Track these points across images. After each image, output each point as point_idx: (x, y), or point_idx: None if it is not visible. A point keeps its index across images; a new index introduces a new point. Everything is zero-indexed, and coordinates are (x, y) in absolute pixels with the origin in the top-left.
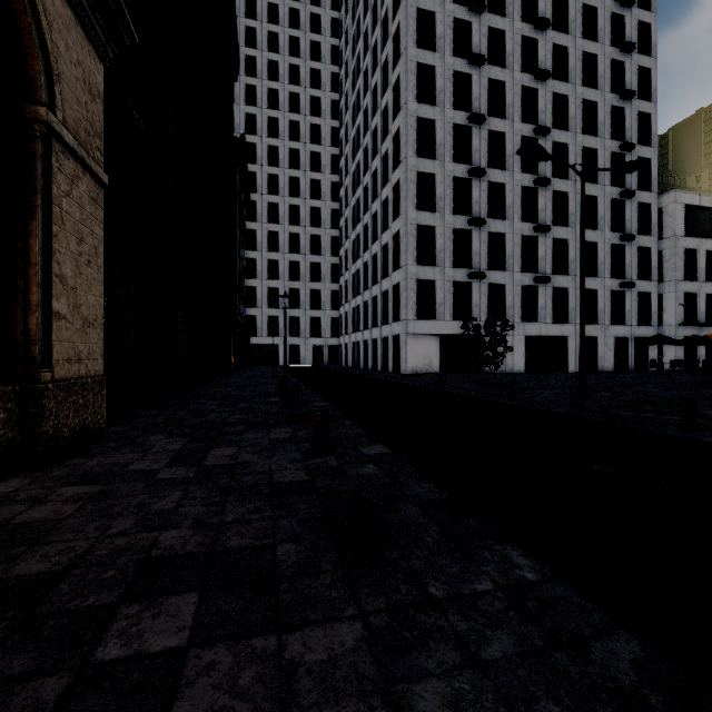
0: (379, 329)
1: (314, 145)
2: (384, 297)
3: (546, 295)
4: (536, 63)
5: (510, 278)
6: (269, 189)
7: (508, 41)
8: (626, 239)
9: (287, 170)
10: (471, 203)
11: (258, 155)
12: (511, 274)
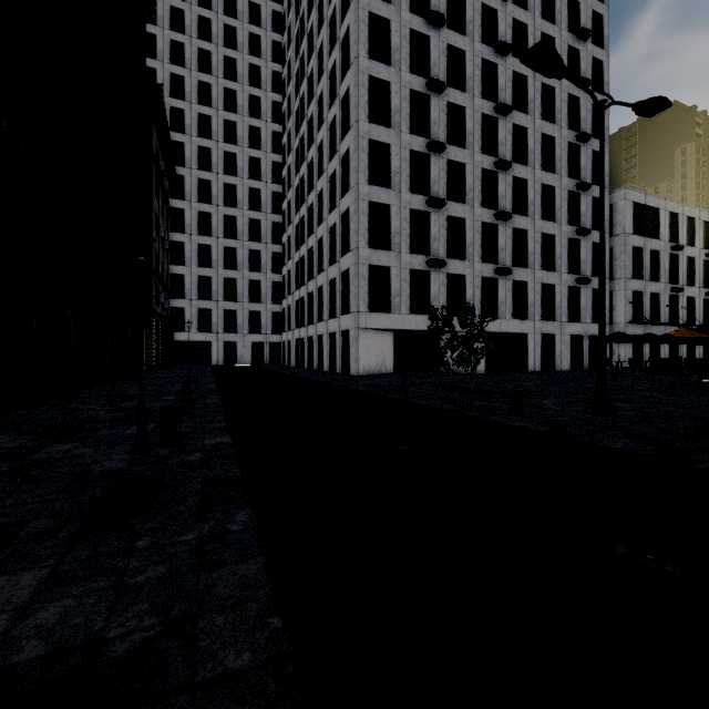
0: (326, 324)
1: (253, 118)
2: (331, 287)
3: (506, 288)
4: (496, 37)
5: (470, 268)
6: (200, 164)
7: (468, 7)
8: (583, 233)
9: (222, 144)
10: (429, 181)
11: (187, 123)
12: (471, 264)
